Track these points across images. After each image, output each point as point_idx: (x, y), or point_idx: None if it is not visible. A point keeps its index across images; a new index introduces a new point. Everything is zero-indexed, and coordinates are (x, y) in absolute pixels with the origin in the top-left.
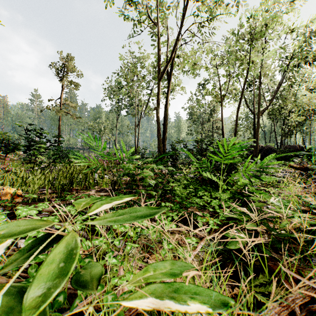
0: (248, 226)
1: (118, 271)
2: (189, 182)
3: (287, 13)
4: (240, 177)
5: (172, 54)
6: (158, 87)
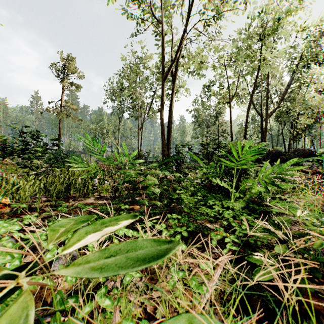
0: (278, 249)
1: (113, 314)
2: (197, 189)
3: (296, 11)
4: (256, 184)
5: (177, 53)
6: (162, 88)
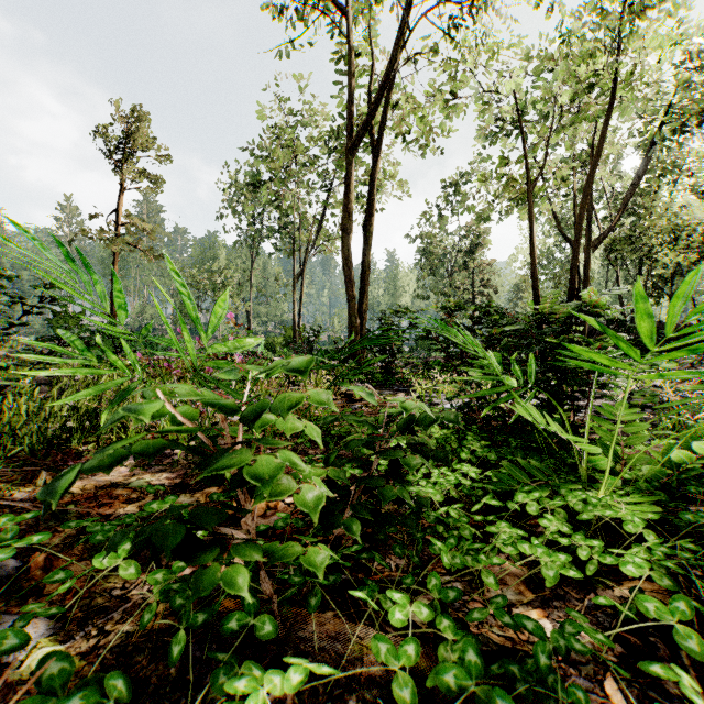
0: None
1: None
2: (452, 434)
3: None
4: None
5: (384, 84)
6: (347, 171)
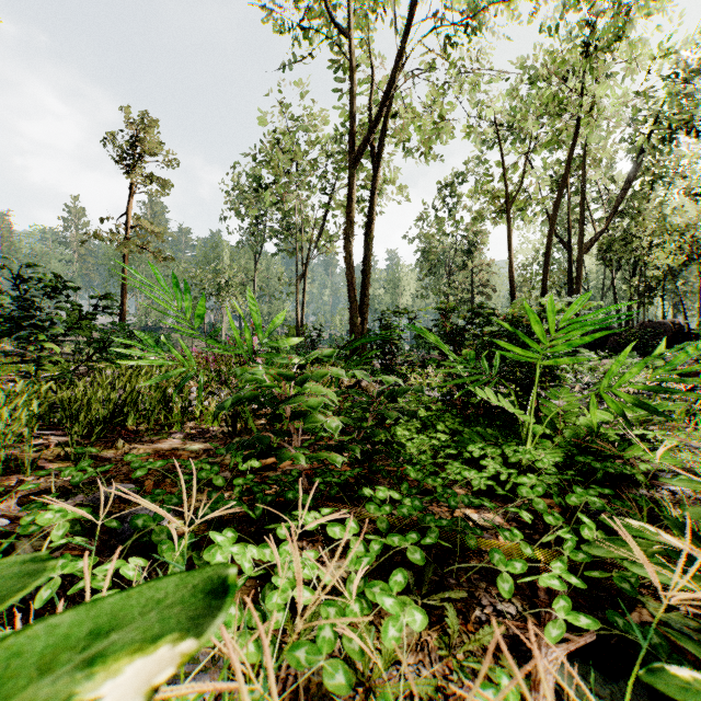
0: None
1: None
2: (434, 414)
3: (648, 14)
4: (594, 404)
5: (383, 103)
6: (349, 182)
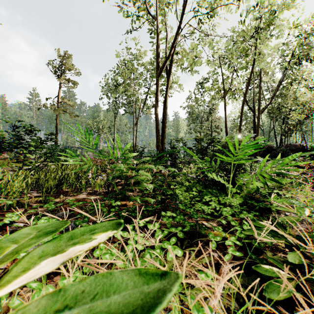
0: (291, 257)
1: None
2: (192, 184)
3: (288, 9)
4: (254, 179)
5: (171, 49)
6: (156, 83)
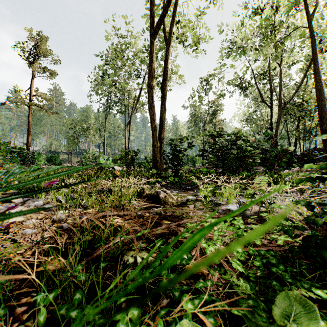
0: None
1: None
2: None
3: None
4: None
5: None
6: (152, 49)
